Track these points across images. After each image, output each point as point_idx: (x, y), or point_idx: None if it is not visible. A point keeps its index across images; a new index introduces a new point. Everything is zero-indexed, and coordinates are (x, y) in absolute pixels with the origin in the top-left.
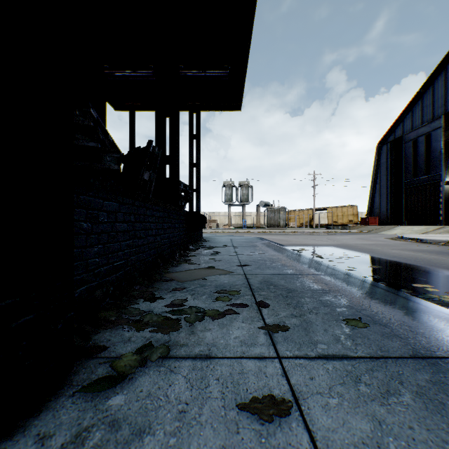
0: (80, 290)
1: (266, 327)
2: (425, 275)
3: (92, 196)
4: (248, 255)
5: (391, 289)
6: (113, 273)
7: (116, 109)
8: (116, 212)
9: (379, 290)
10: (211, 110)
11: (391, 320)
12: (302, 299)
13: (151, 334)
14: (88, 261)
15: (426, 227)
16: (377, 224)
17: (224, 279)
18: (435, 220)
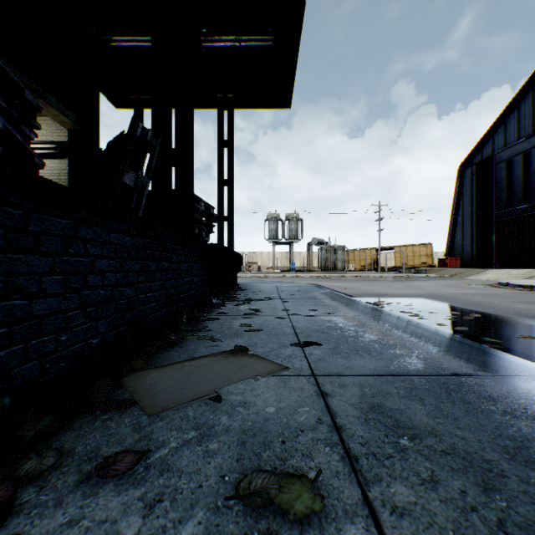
0: None
1: None
2: None
3: None
4: (308, 316)
5: None
6: None
7: (116, 106)
8: None
9: None
10: (249, 107)
11: None
12: None
13: None
14: None
15: (529, 270)
16: (458, 266)
17: (267, 397)
18: None
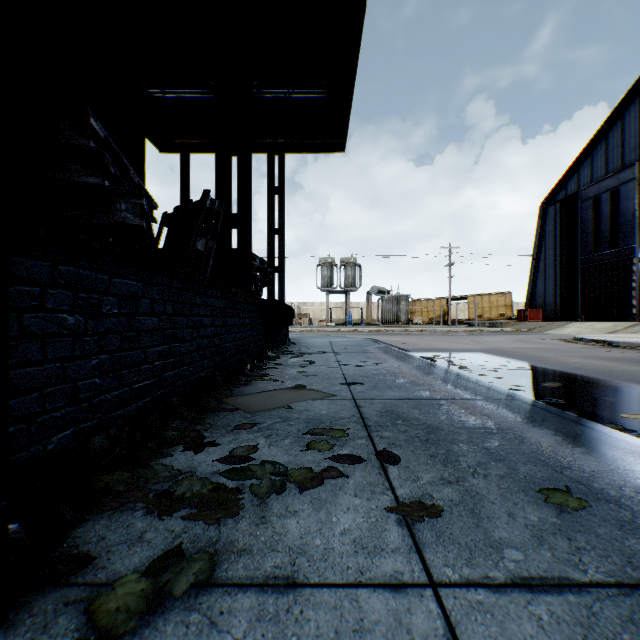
0: (59, 437)
1: (400, 509)
2: (634, 398)
3: (86, 267)
4: (357, 366)
5: (599, 426)
6: (131, 402)
7: (160, 150)
8: (138, 297)
9: (579, 429)
10: (301, 151)
11: (623, 490)
12: (453, 445)
13: (184, 525)
14: (77, 383)
15: (614, 324)
16: (540, 319)
17: (321, 408)
18: (625, 314)
